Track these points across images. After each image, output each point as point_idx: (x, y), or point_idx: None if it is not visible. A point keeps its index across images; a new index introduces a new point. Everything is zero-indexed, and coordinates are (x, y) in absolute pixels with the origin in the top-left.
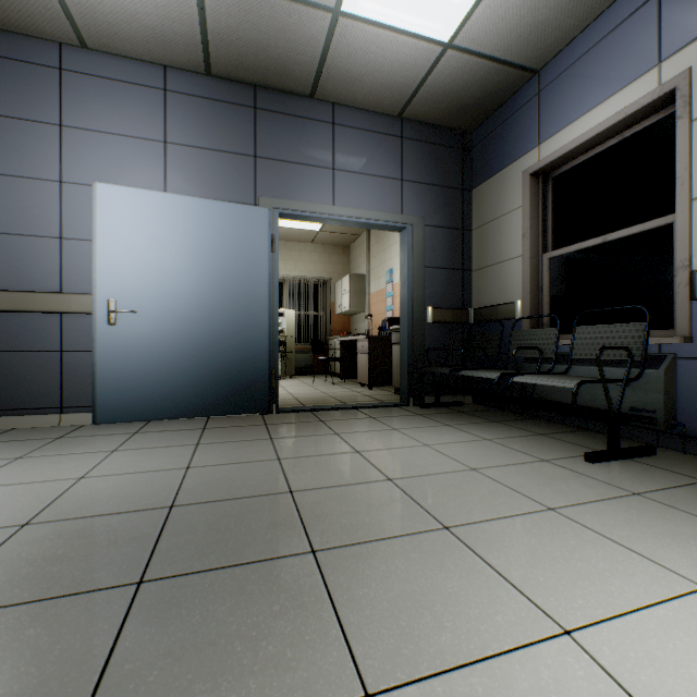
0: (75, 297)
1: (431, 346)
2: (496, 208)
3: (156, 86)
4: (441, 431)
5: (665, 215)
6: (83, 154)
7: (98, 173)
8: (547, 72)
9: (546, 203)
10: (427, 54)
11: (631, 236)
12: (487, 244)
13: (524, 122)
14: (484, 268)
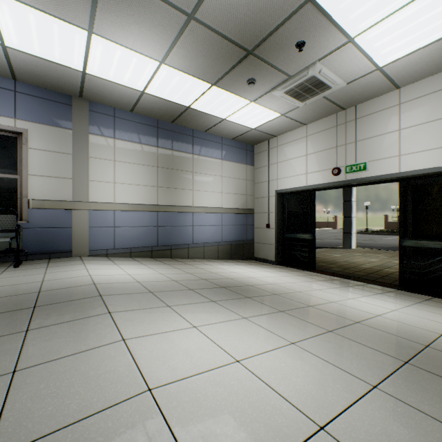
0: None
1: None
2: None
3: None
4: None
5: (13, 174)
6: None
7: None
8: None
9: None
10: None
11: None
12: None
13: None
14: None
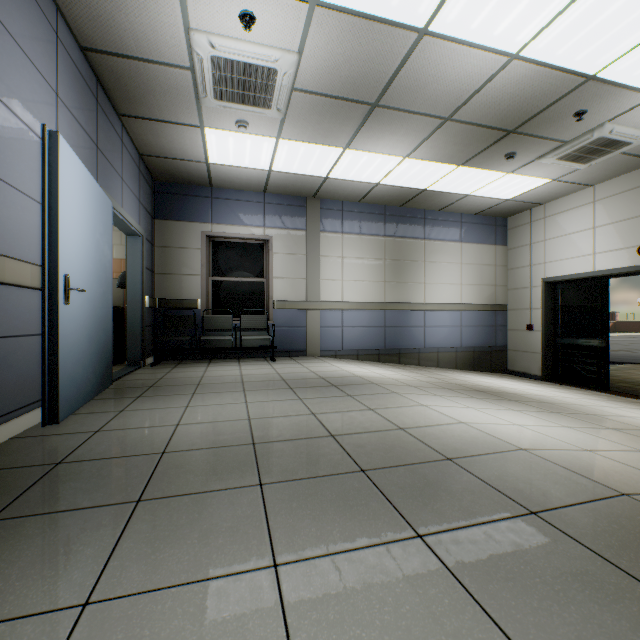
0: (9, 262)
1: (146, 324)
2: (179, 241)
3: (52, 23)
4: (220, 367)
5: (260, 277)
6: (2, 57)
7: (14, 95)
8: (217, 191)
9: (209, 251)
10: (198, 158)
11: (251, 282)
12: (171, 260)
13: (202, 205)
14: (168, 274)
